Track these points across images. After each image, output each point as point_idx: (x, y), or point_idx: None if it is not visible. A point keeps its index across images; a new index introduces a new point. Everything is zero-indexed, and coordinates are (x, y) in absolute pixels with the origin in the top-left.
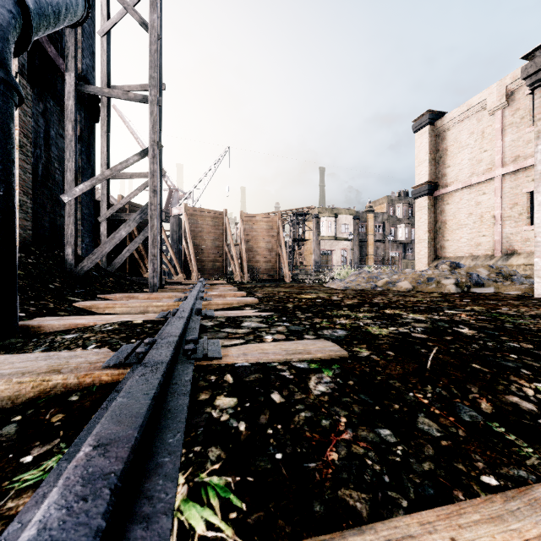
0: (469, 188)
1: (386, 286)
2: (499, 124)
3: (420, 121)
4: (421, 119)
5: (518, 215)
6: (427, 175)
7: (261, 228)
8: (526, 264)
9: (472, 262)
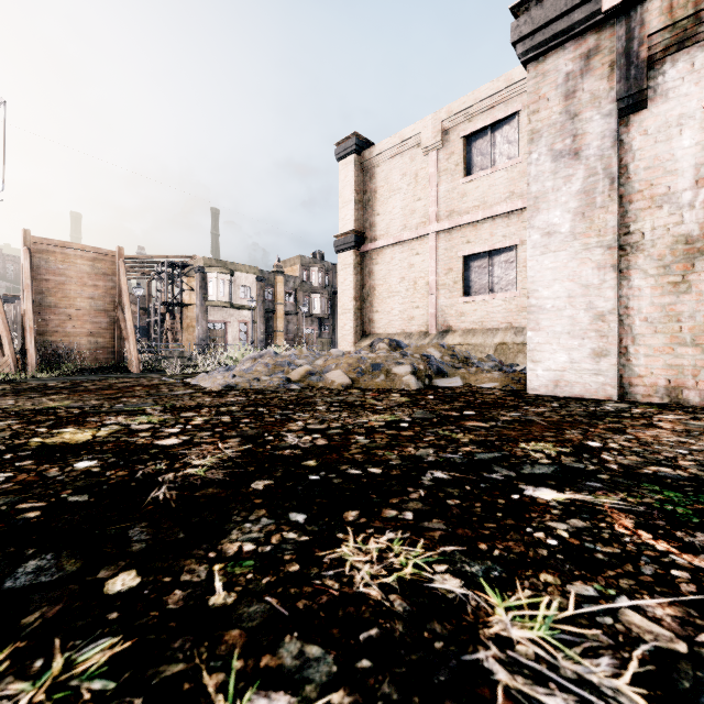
0: (402, 246)
1: (307, 381)
2: (434, 168)
3: (345, 145)
4: (346, 143)
5: (453, 284)
6: (353, 221)
7: (79, 271)
8: (462, 343)
9: (406, 341)
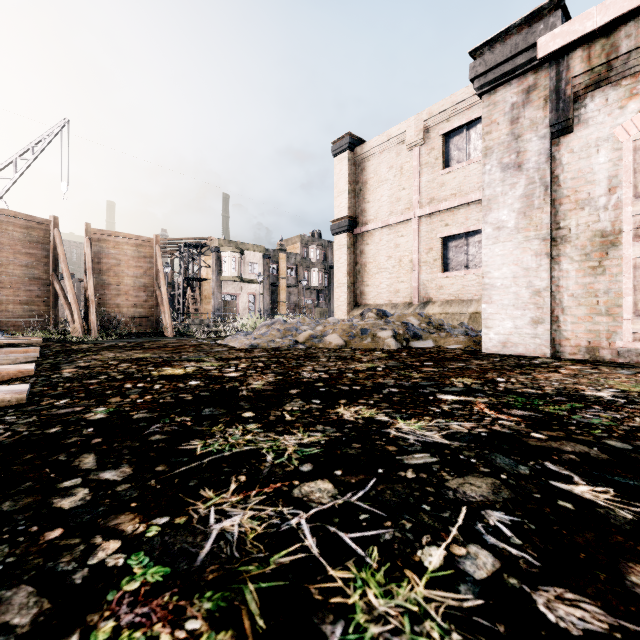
0: (389, 229)
1: (310, 342)
2: (416, 162)
3: (340, 143)
4: (341, 142)
5: (433, 261)
6: (347, 208)
7: (126, 255)
8: (441, 312)
9: (392, 310)
